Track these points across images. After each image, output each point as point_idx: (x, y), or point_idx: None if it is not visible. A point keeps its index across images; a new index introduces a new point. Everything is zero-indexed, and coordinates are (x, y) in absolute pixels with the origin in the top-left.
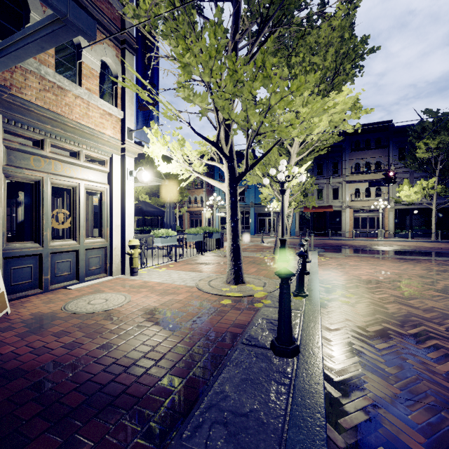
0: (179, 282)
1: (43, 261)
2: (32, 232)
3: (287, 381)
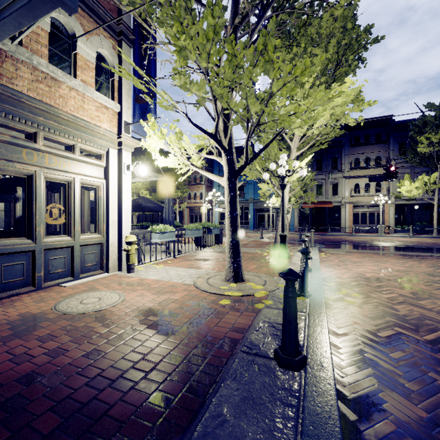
0: (176, 279)
1: (36, 258)
2: (25, 228)
3: (295, 401)
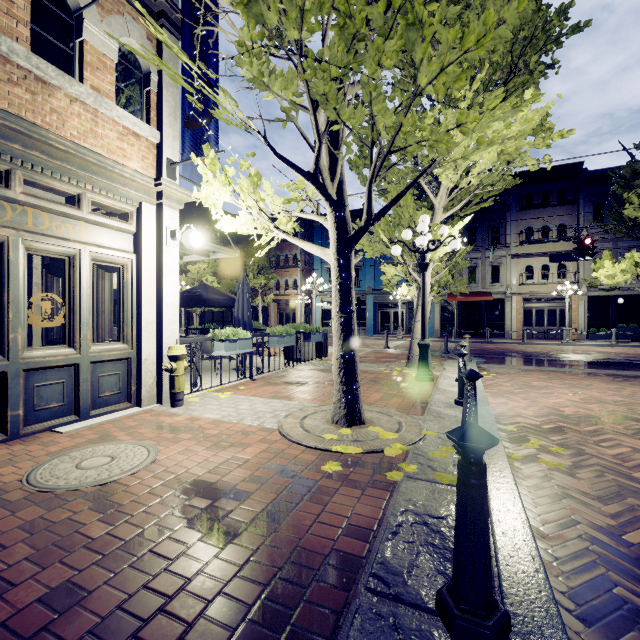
0: (250, 419)
1: (9, 384)
2: None
3: None
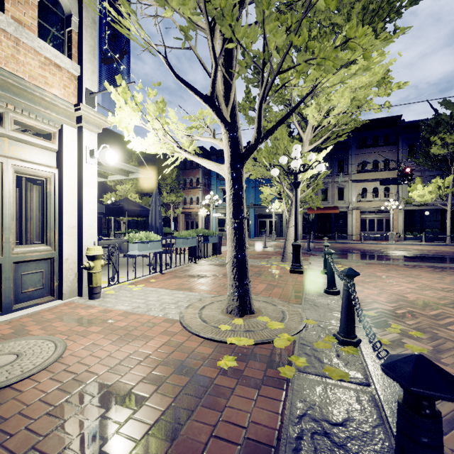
0: (156, 311)
1: None
2: None
3: None
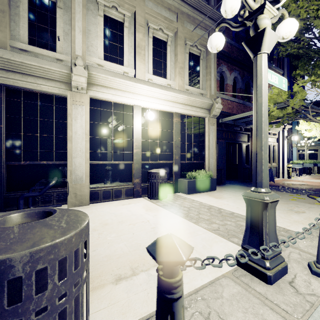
0: (319, 181)
1: None
2: None
3: None
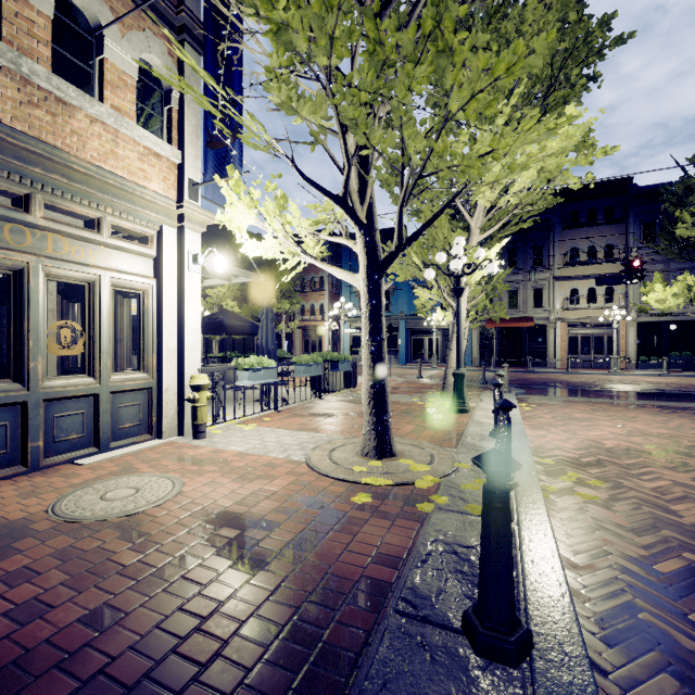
0: (276, 452)
1: (30, 415)
2: (9, 363)
3: None
